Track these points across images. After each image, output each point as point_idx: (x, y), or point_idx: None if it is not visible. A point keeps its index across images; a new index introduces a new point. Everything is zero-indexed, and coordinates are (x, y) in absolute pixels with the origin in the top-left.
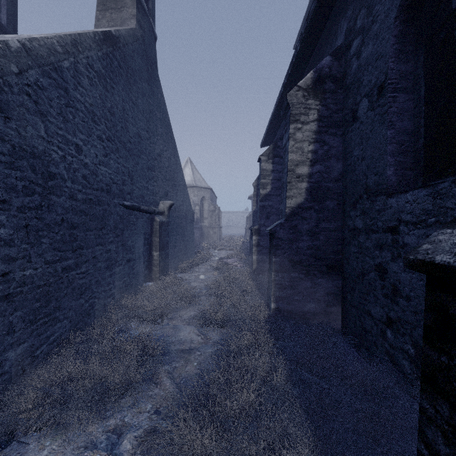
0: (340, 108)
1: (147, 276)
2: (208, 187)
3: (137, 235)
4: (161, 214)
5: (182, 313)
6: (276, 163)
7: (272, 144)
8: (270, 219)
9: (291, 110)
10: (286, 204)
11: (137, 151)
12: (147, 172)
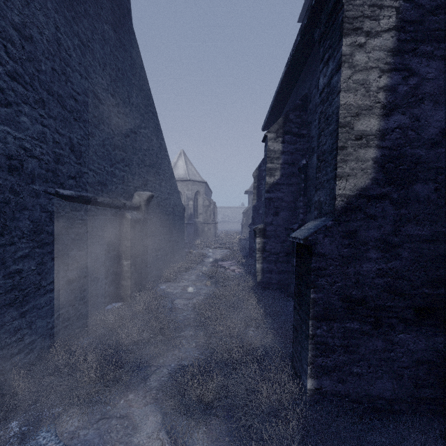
0: (440, 5)
1: (114, 293)
2: (202, 180)
3: (92, 239)
4: (136, 209)
5: (150, 371)
6: (287, 142)
7: (282, 117)
8: (279, 215)
9: (346, 9)
10: (336, 189)
11: (90, 117)
12: (113, 152)
